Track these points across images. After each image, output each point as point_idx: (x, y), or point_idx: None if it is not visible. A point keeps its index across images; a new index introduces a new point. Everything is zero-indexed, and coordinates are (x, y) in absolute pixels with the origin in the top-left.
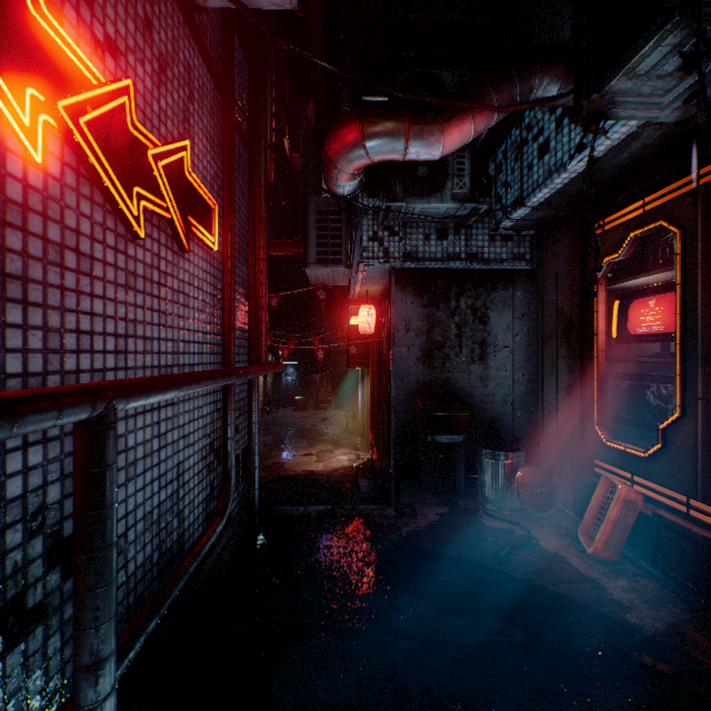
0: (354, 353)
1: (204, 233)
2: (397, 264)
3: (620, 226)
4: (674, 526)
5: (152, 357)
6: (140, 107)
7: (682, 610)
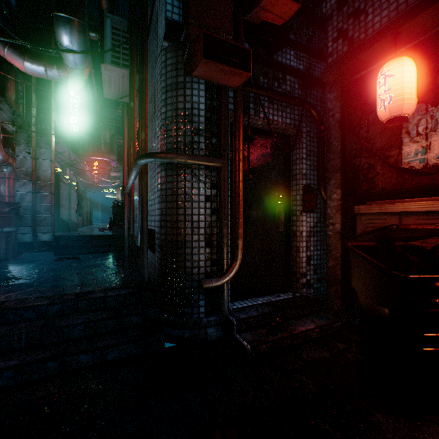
0: None
1: None
2: None
3: None
4: None
5: None
6: None
7: None
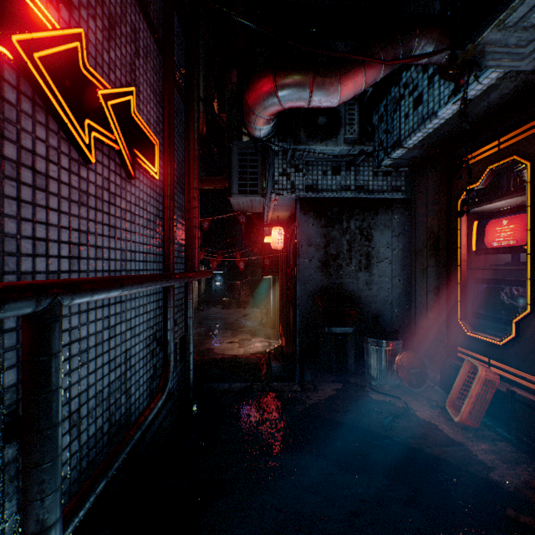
0: (268, 264)
1: (148, 164)
2: (301, 194)
3: (479, 161)
4: (526, 400)
5: (103, 262)
6: (92, 54)
7: (534, 469)
